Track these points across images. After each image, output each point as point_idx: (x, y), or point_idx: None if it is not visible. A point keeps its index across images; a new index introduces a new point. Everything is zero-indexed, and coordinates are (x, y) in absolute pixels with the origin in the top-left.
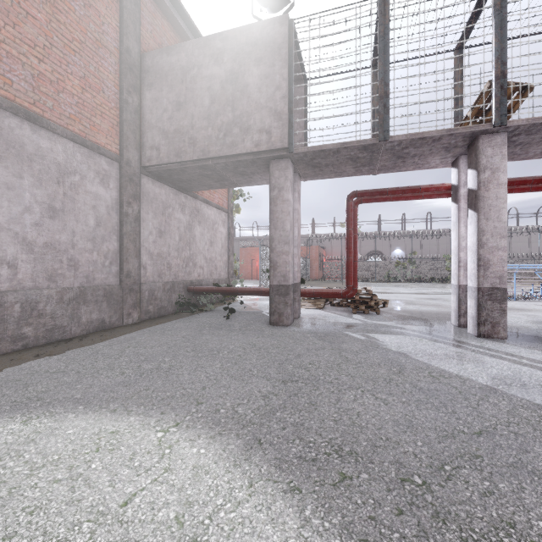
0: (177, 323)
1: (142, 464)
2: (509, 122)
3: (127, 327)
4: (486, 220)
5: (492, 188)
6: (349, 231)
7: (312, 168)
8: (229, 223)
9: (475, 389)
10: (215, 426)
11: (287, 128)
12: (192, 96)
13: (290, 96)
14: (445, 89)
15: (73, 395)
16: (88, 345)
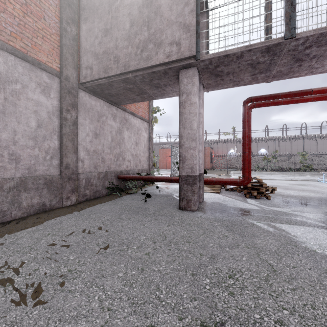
0: (104, 206)
1: None
2: None
3: (64, 208)
4: None
5: None
6: (245, 131)
7: (214, 78)
8: (149, 130)
9: None
10: None
11: (194, 38)
12: (116, 23)
13: (197, 10)
14: None
15: None
16: (17, 230)
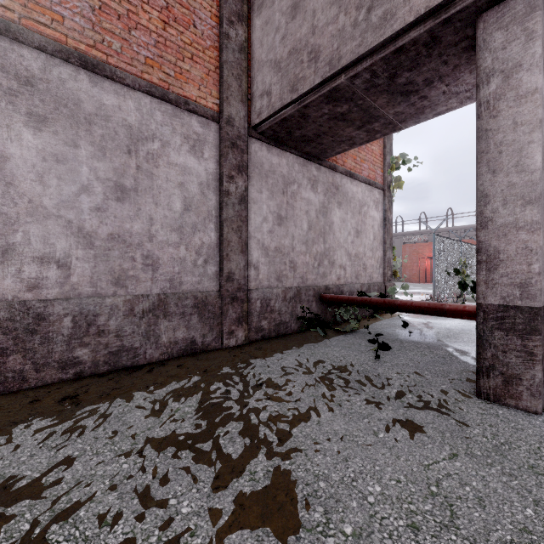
0: (290, 356)
1: None
2: None
3: (224, 352)
4: None
5: None
6: None
7: None
8: (384, 204)
9: None
10: None
11: None
12: None
13: None
14: None
15: None
16: (140, 387)
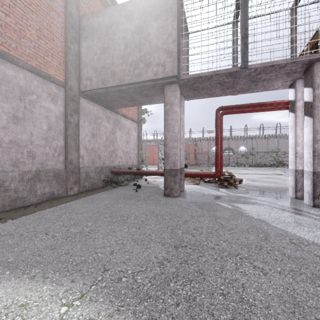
0: (103, 194)
1: None
2: None
3: (69, 197)
4: (319, 123)
5: None
6: (217, 133)
7: (192, 91)
8: (138, 129)
9: None
10: (115, 299)
11: (176, 62)
12: (113, 44)
13: (178, 41)
14: (284, 35)
15: (7, 259)
16: (38, 211)
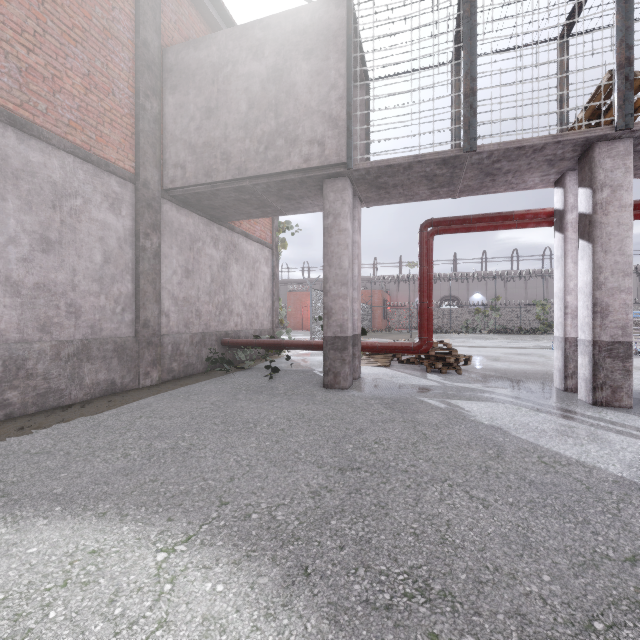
0: (206, 385)
1: (126, 612)
2: (636, 124)
3: (144, 390)
4: (604, 253)
5: (612, 211)
6: (422, 269)
7: (376, 190)
8: (273, 261)
9: (608, 483)
10: (242, 542)
11: (345, 137)
12: (225, 101)
13: (348, 98)
14: (546, 88)
15: (52, 489)
16: (90, 414)
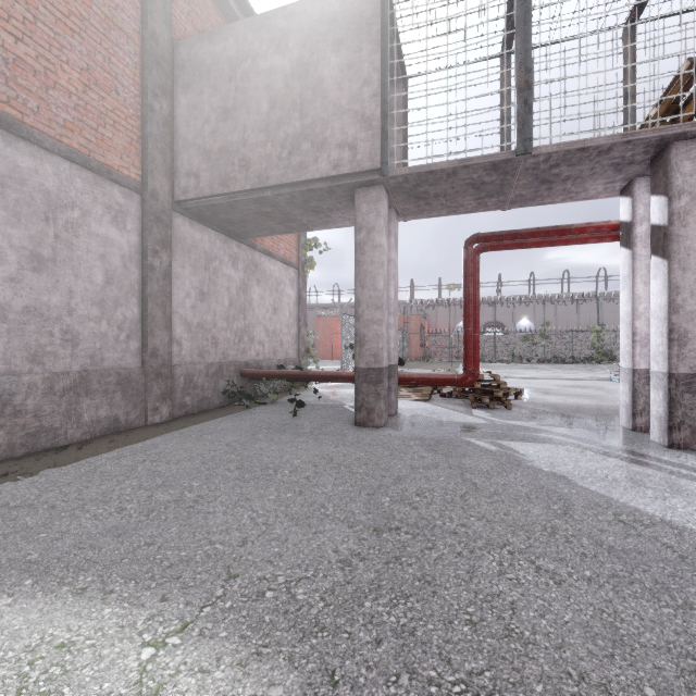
0: (223, 423)
1: None
2: None
3: (151, 427)
4: (682, 271)
5: (692, 222)
6: (467, 291)
7: (414, 201)
8: (299, 283)
9: None
10: (252, 633)
11: (380, 140)
12: (244, 100)
13: (383, 94)
14: (610, 83)
15: (25, 555)
16: (86, 457)
